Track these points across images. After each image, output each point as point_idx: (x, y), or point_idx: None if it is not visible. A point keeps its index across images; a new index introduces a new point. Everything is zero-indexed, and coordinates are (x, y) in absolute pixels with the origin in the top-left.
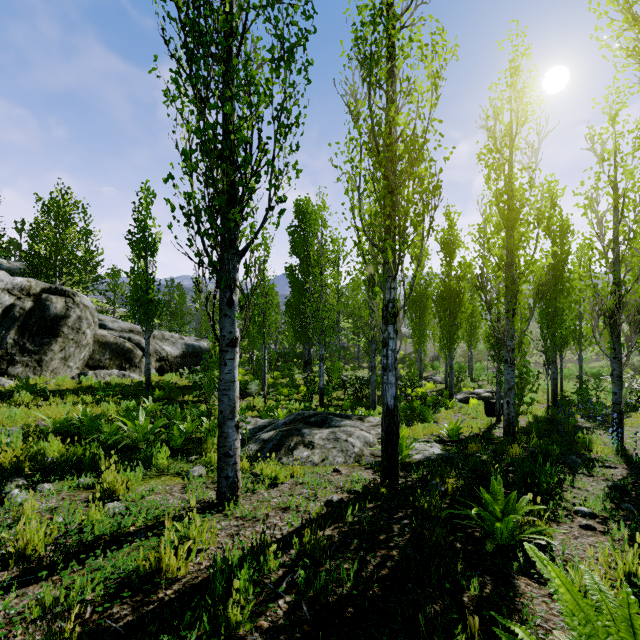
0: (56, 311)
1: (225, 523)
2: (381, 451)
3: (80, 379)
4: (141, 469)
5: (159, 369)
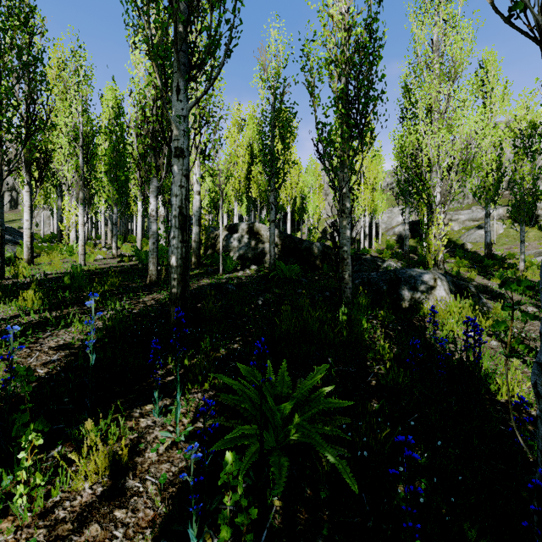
0: None
1: None
2: None
3: None
4: None
5: None
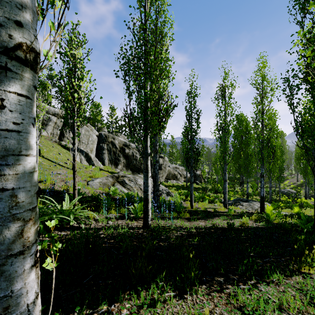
0: (161, 162)
1: (226, 210)
2: (260, 206)
3: (167, 182)
4: (206, 202)
5: (184, 181)
